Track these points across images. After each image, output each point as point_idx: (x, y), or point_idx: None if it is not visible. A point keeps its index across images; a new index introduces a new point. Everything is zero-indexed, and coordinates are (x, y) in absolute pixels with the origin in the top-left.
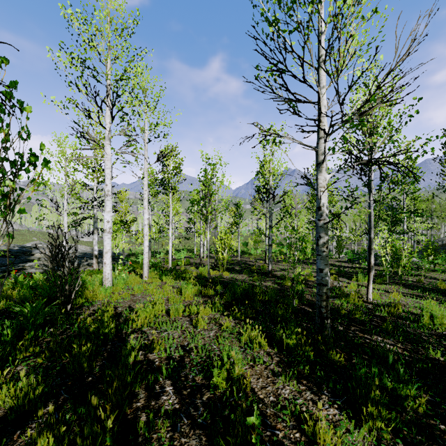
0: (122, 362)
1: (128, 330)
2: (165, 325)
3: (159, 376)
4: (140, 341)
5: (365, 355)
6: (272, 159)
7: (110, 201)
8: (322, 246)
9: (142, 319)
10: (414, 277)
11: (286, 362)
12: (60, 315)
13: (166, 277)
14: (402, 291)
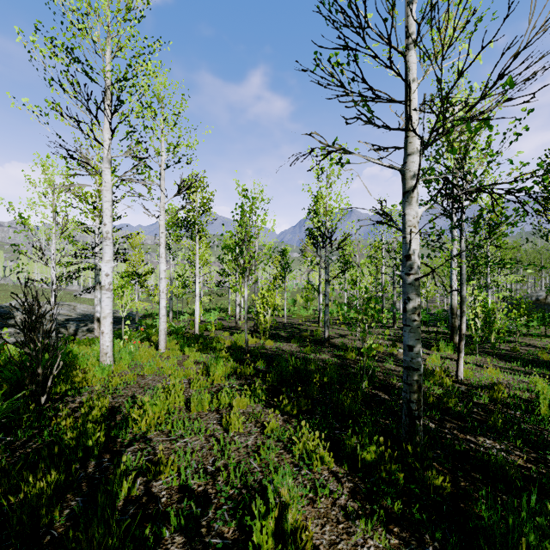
0: (98, 514)
1: (126, 437)
2: (182, 427)
3: (165, 529)
4: (141, 459)
5: (475, 471)
6: (329, 192)
7: (110, 247)
8: (412, 312)
9: (148, 419)
10: (507, 344)
11: (364, 491)
12: (27, 413)
13: (189, 348)
14: (497, 365)
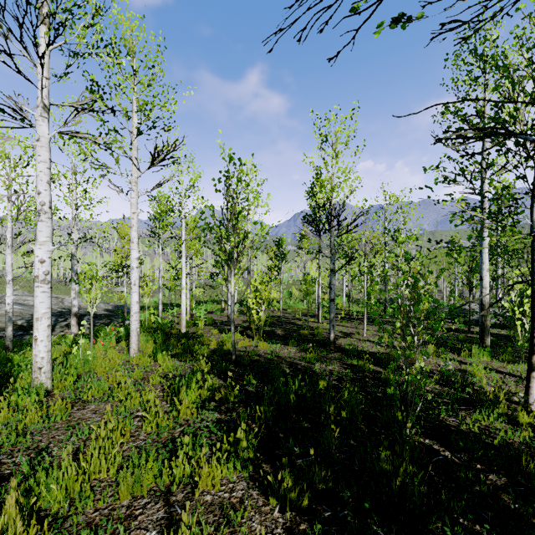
0: None
1: None
2: None
3: None
4: None
5: None
6: (337, 160)
7: (46, 223)
8: None
9: None
10: None
11: None
12: None
13: (162, 354)
14: None
